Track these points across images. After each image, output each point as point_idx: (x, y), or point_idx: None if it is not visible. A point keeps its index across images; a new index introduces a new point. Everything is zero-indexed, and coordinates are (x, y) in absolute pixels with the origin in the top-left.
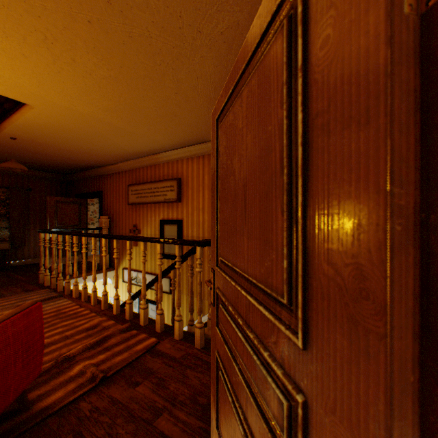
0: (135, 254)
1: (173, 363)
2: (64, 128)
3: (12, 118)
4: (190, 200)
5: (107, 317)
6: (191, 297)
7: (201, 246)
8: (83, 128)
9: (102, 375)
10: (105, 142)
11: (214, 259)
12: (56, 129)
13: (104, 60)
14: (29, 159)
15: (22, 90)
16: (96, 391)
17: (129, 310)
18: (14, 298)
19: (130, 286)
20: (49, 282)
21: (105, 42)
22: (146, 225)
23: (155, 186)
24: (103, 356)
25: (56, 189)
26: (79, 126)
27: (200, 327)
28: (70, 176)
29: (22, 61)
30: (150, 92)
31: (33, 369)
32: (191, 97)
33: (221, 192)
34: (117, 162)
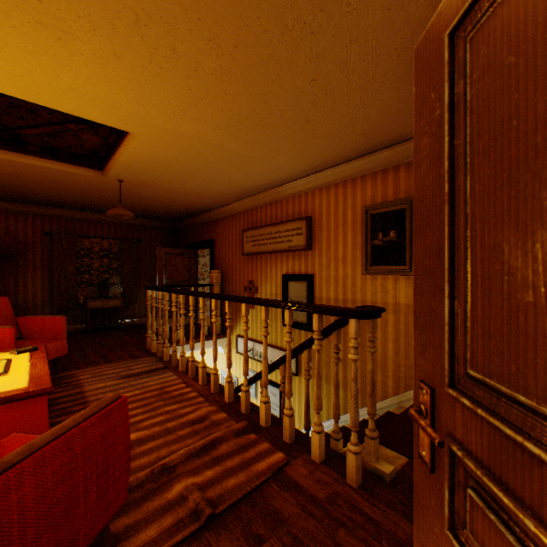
0: (251, 319)
1: (314, 510)
2: (169, 161)
3: (116, 155)
4: (324, 246)
5: (216, 407)
6: (335, 395)
7: (357, 318)
8: (190, 158)
9: (209, 512)
10: (216, 176)
11: (431, 364)
12: (161, 163)
13: (212, 40)
14: (138, 205)
15: (120, 113)
16: (199, 539)
17: (245, 400)
18: (119, 366)
19: (246, 367)
20: (156, 348)
21: (212, 4)
22: (264, 281)
23: (275, 230)
24: (211, 474)
25: (165, 240)
26: (186, 155)
27: (355, 452)
28: (180, 223)
29: (115, 67)
30: (274, 86)
31: (113, 498)
32: (336, 83)
33: (480, 202)
34: (229, 202)
